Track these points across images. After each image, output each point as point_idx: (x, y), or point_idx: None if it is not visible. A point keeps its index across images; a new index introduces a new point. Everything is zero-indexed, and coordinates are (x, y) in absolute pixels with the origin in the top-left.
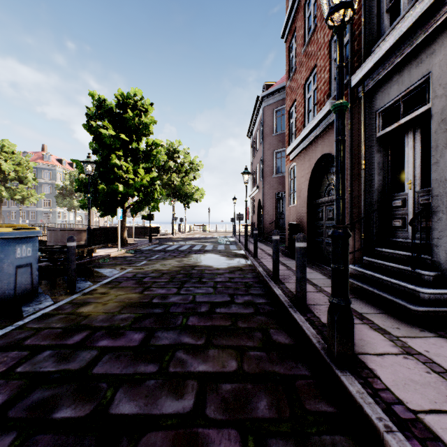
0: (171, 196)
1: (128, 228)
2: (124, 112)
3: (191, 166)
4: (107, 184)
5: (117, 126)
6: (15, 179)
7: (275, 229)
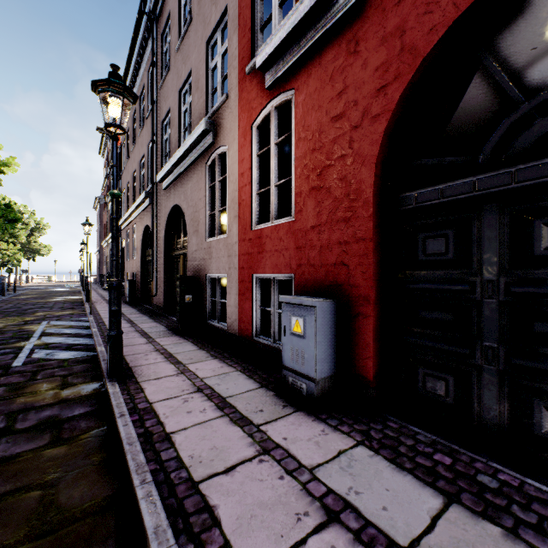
0: None
1: None
2: None
3: (37, 227)
4: None
5: None
6: None
7: None
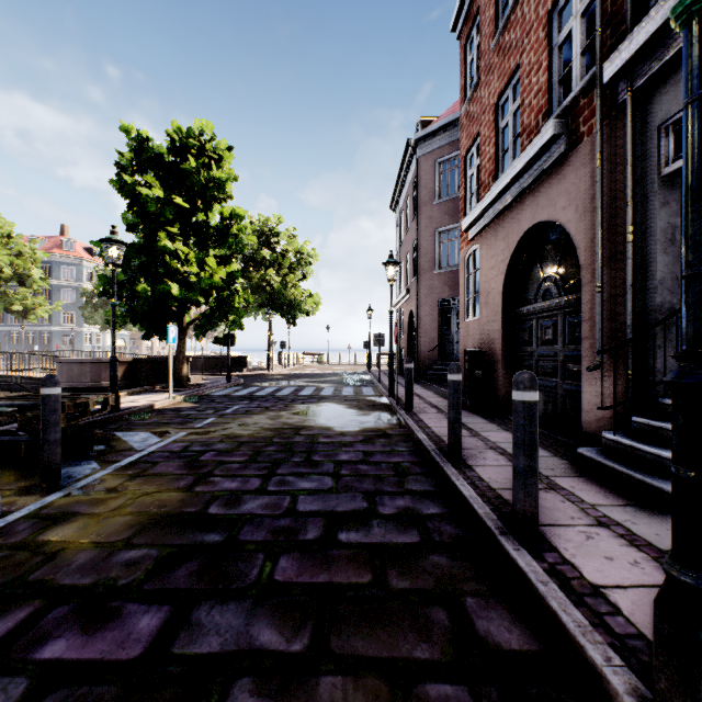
0: (266, 306)
1: (196, 359)
2: (183, 160)
3: (298, 257)
4: (153, 283)
5: (170, 184)
6: (12, 278)
7: (438, 360)
